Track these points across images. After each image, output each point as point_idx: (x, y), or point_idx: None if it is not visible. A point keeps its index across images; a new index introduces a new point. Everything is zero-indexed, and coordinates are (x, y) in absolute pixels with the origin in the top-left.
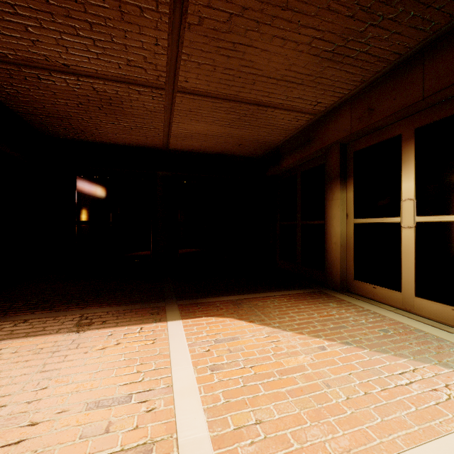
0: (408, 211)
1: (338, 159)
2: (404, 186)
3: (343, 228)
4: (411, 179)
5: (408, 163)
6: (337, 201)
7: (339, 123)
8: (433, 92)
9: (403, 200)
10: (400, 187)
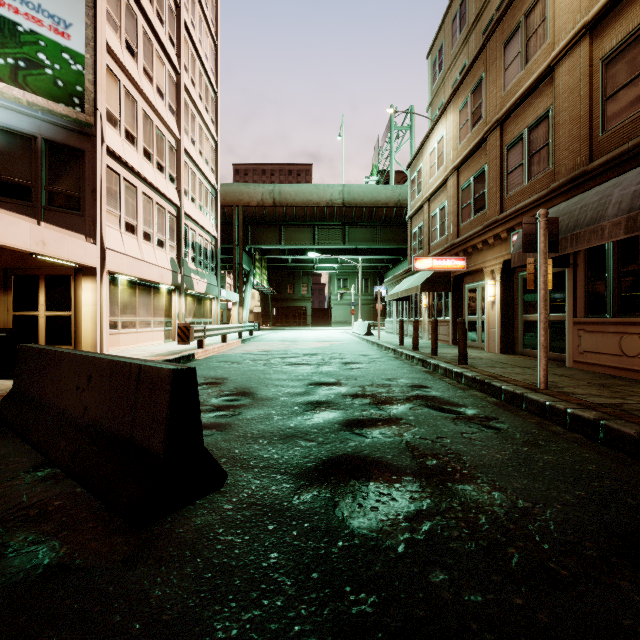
0: (42, 310)
1: (2, 276)
2: (41, 298)
3: (6, 317)
4: (44, 296)
5: (42, 289)
6: (1, 301)
7: (3, 257)
8: (51, 266)
9: (41, 305)
10: (39, 299)
